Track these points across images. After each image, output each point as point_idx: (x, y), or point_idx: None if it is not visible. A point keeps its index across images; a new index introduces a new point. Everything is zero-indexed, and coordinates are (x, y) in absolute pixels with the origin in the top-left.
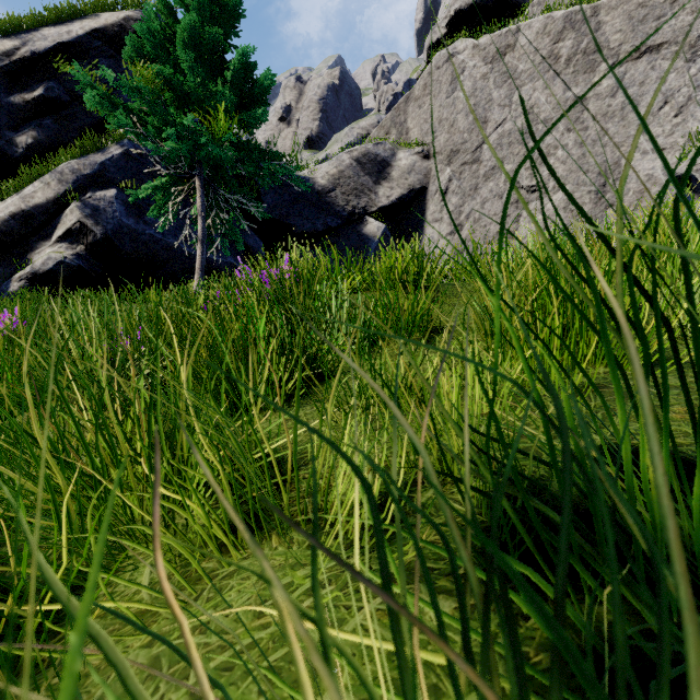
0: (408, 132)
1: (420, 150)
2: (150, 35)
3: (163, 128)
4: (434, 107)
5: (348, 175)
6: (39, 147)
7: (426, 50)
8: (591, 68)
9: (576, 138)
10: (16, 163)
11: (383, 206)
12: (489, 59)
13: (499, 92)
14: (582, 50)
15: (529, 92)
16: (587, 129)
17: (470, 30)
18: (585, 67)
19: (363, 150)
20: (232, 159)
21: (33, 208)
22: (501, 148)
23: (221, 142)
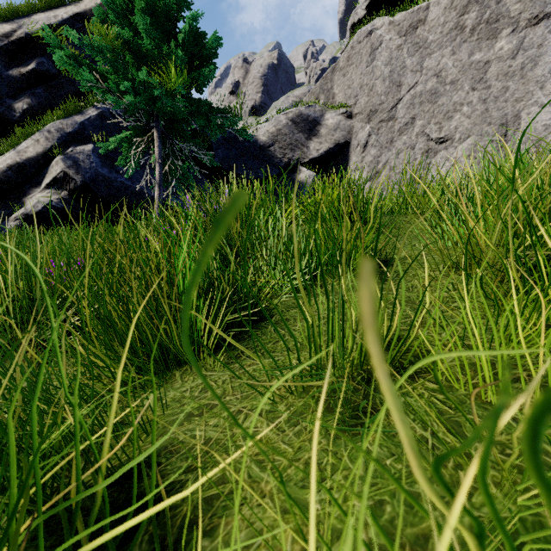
0: (334, 97)
1: (344, 111)
2: (114, 6)
3: (121, 82)
4: (356, 75)
5: (284, 133)
6: (33, 111)
7: (348, 29)
8: (493, 35)
9: (480, 95)
10: (15, 125)
11: (313, 157)
12: (403, 33)
13: (411, 60)
14: (485, 20)
15: (438, 58)
16: (490, 87)
17: (386, 10)
18: (488, 34)
19: (297, 112)
20: (183, 111)
21: (26, 160)
22: (413, 106)
23: (174, 96)
